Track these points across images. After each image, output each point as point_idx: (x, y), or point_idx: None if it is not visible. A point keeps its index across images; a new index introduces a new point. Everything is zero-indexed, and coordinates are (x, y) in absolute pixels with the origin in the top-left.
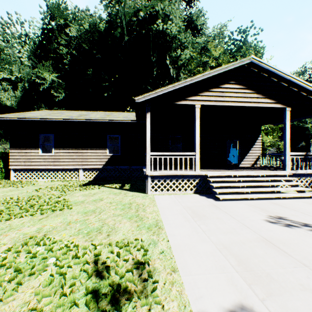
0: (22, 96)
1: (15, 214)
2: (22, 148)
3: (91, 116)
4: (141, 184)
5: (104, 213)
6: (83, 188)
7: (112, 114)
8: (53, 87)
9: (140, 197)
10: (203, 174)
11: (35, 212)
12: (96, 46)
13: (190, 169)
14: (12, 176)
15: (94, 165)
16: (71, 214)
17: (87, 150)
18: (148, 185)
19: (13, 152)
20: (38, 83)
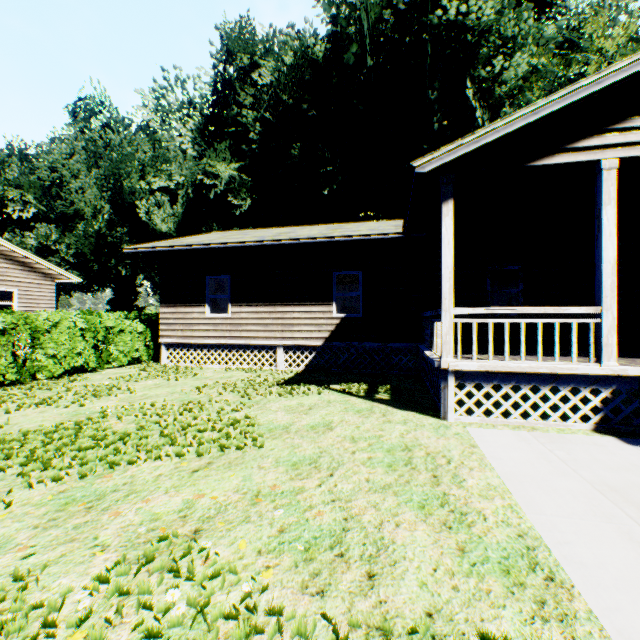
0: (183, 213)
1: (147, 449)
2: (179, 304)
3: (300, 233)
4: (415, 387)
5: (341, 475)
6: (284, 390)
7: (343, 227)
8: (231, 190)
9: (427, 430)
10: (627, 375)
11: (186, 448)
12: (307, 94)
13: (563, 357)
14: (164, 357)
15: (306, 339)
16: (261, 466)
17: (291, 306)
18: (447, 395)
19: (165, 313)
20: (208, 185)
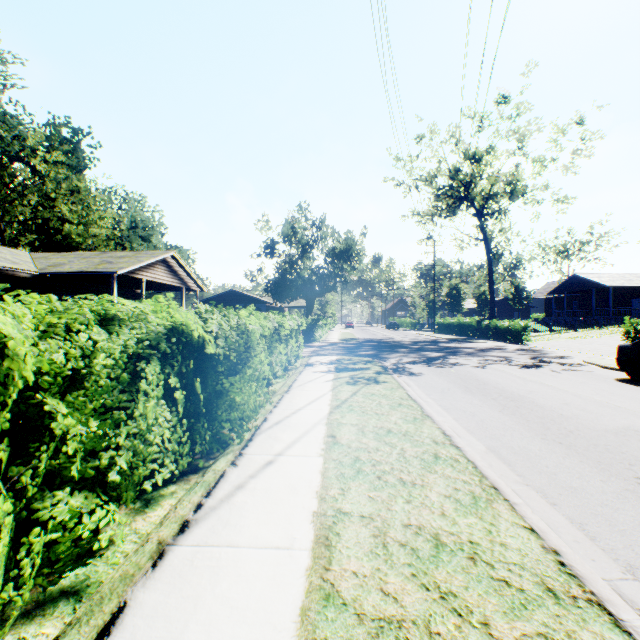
0: None
1: None
2: None
3: None
4: None
5: None
6: None
7: None
8: None
9: None
10: None
11: None
12: None
13: None
14: None
15: None
16: None
17: None
18: None
19: None
20: None
